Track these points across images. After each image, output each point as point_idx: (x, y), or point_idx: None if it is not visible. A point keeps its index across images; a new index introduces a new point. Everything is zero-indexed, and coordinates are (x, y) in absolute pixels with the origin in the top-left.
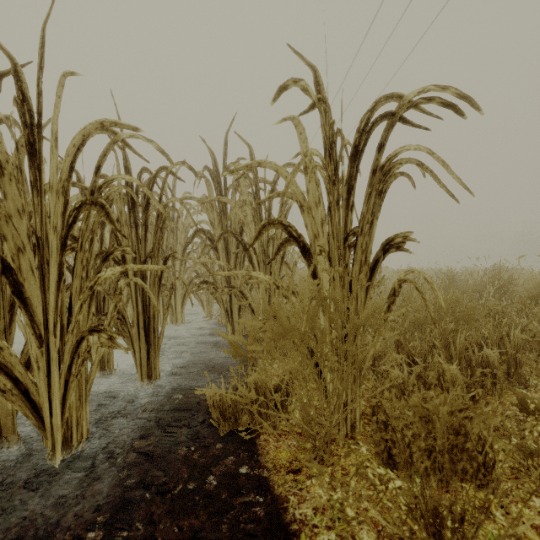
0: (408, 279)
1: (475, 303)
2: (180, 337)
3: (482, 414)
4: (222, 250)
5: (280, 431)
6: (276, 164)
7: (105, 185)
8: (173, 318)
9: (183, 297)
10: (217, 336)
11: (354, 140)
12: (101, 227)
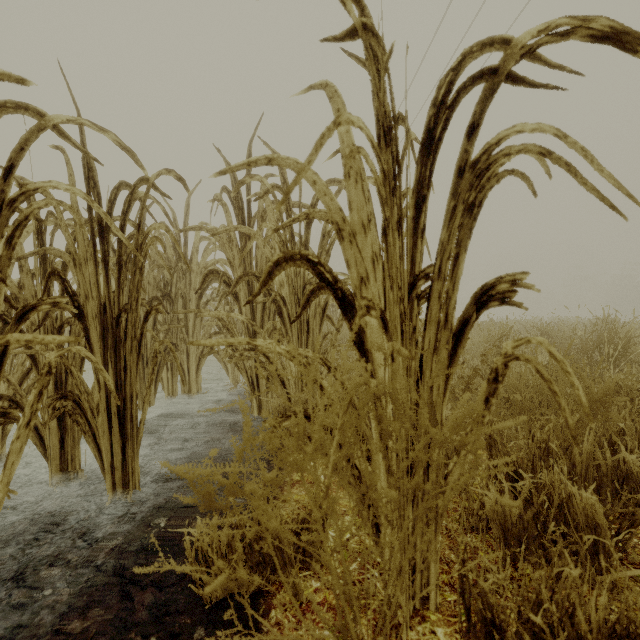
0: (522, 356)
1: (613, 384)
2: (190, 414)
3: (628, 563)
4: (245, 298)
5: (294, 638)
6: (297, 162)
7: (21, 197)
8: (185, 387)
9: (198, 359)
10: (239, 413)
11: (427, 120)
12: (63, 267)
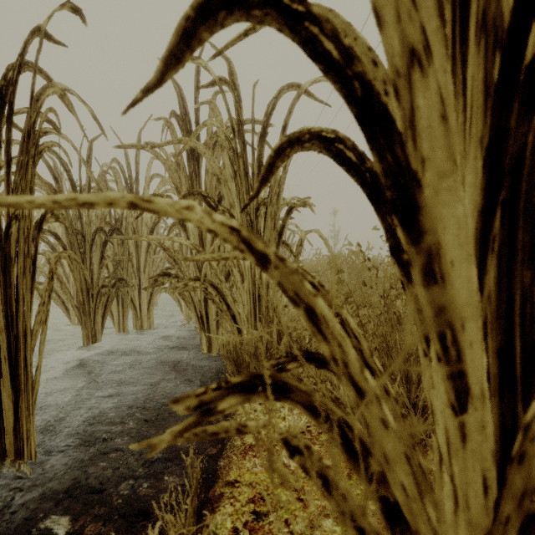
0: None
1: None
2: (137, 351)
3: None
4: (193, 228)
5: None
6: None
7: None
8: (137, 323)
9: (150, 295)
10: (188, 350)
11: None
12: None
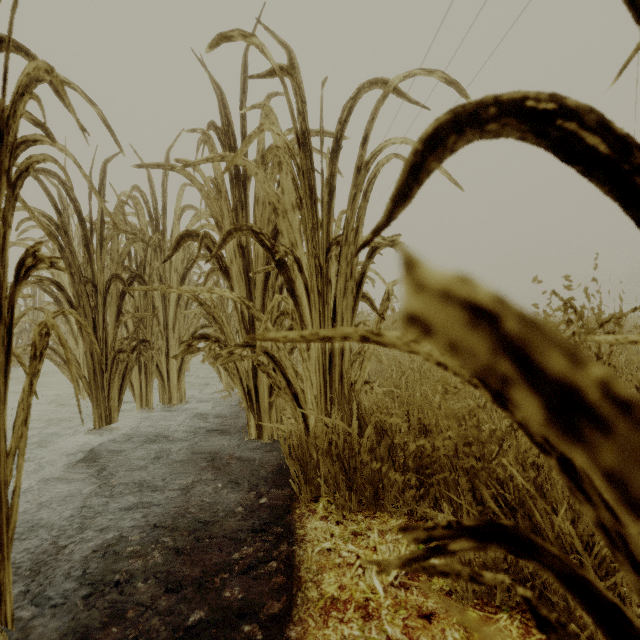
0: None
1: None
2: (164, 435)
3: None
4: (238, 275)
5: None
6: None
7: None
8: (164, 395)
9: (181, 360)
10: (231, 434)
11: None
12: None
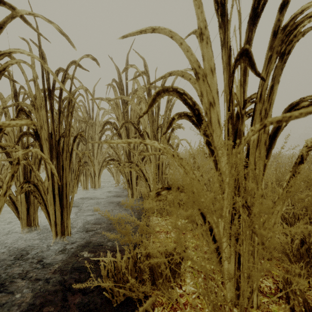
0: None
1: None
2: (95, 198)
3: None
4: (124, 137)
5: None
6: (170, 31)
7: (1, 56)
8: (92, 184)
9: (99, 170)
10: (121, 197)
11: (253, 2)
12: None
